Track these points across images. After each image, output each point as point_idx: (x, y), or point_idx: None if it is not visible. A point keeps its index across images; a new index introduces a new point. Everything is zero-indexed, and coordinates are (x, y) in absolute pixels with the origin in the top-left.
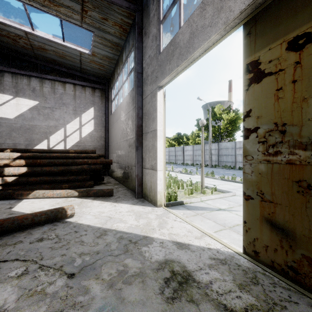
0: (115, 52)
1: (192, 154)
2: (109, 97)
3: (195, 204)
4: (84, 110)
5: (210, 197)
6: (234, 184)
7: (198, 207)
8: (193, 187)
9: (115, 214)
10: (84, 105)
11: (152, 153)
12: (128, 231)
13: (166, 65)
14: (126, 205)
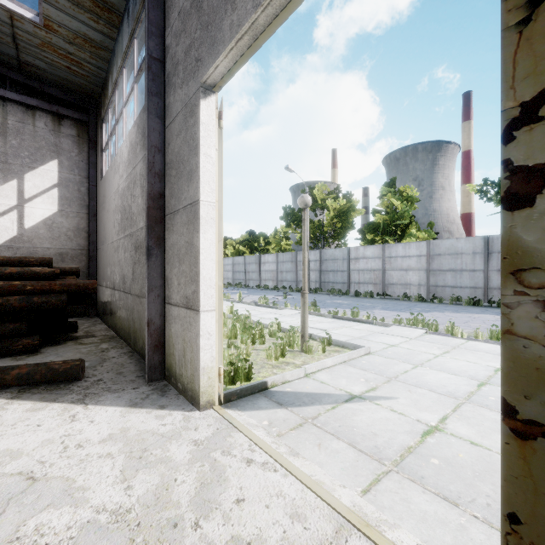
0: (105, 28)
1: (275, 270)
2: (98, 141)
3: (295, 386)
4: (32, 165)
5: (324, 363)
6: (357, 325)
7: (302, 397)
8: (286, 342)
9: (56, 460)
10: (30, 151)
11: (188, 266)
12: None
13: (225, 17)
14: (111, 413)
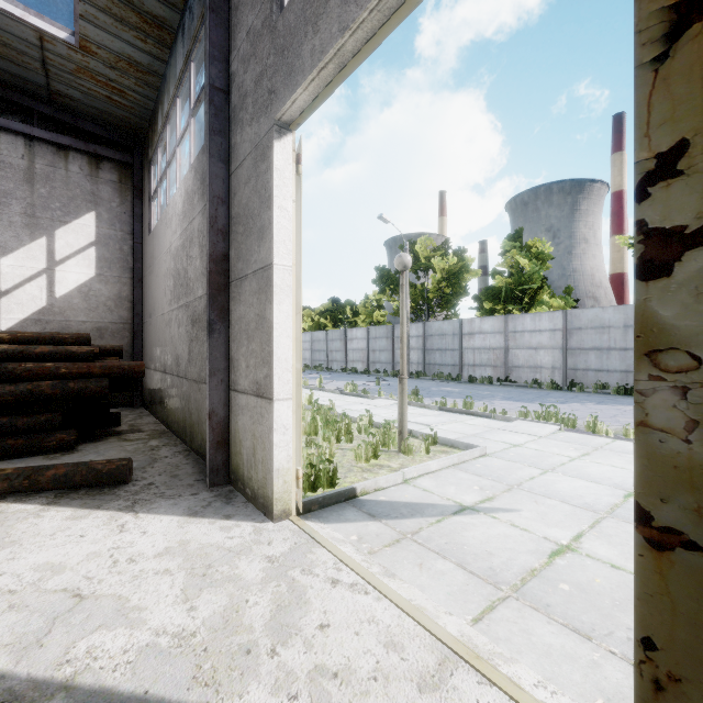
0: (154, 48)
1: (366, 348)
2: (144, 188)
3: (390, 494)
4: (64, 219)
5: (427, 466)
6: (471, 419)
7: (399, 507)
8: (379, 440)
9: (105, 575)
10: (62, 202)
11: (259, 344)
12: (131, 684)
13: (304, 40)
14: (166, 523)
